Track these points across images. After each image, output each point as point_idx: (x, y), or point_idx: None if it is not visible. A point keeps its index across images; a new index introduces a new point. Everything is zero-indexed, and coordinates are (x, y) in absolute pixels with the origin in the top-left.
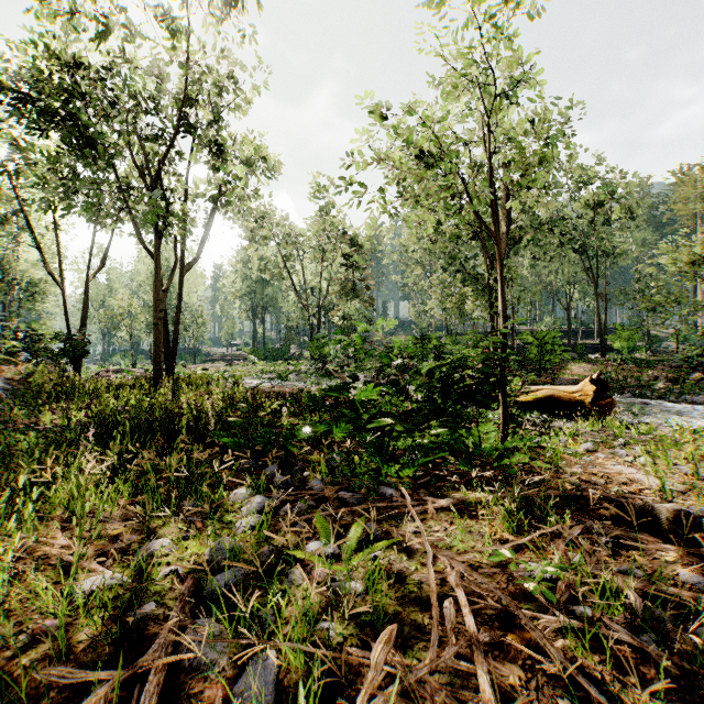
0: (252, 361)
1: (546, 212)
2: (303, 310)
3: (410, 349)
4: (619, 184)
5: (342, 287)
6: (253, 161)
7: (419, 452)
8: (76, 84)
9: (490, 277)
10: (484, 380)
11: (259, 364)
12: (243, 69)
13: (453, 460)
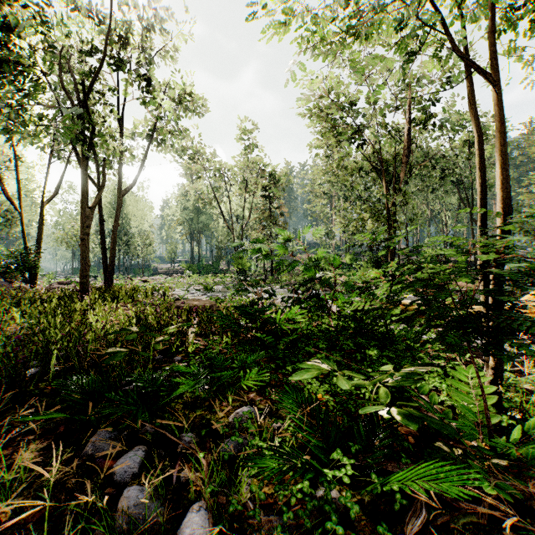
0: (187, 274)
1: (429, 152)
2: (229, 233)
3: (335, 261)
4: (491, 127)
5: (261, 214)
6: (183, 100)
7: (381, 428)
8: (6, 10)
9: (388, 202)
10: (501, 308)
11: (193, 277)
12: (172, 16)
13: (448, 451)
